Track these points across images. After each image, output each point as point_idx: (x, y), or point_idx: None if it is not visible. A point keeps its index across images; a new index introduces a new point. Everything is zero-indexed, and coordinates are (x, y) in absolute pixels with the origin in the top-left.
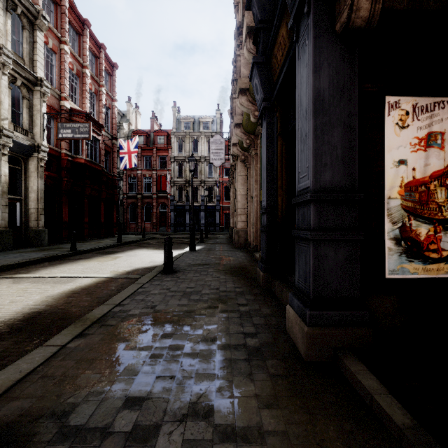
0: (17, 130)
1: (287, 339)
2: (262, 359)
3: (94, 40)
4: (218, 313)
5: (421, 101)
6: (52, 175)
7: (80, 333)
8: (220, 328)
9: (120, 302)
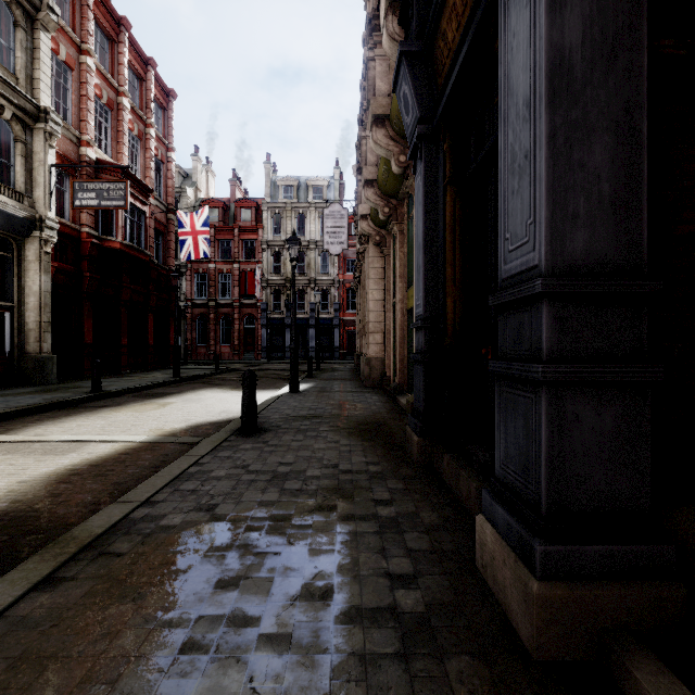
0: (4, 193)
1: (482, 591)
2: (436, 654)
3: (136, 52)
4: (337, 524)
5: None
6: (66, 268)
7: (45, 577)
8: (339, 562)
9: (150, 497)
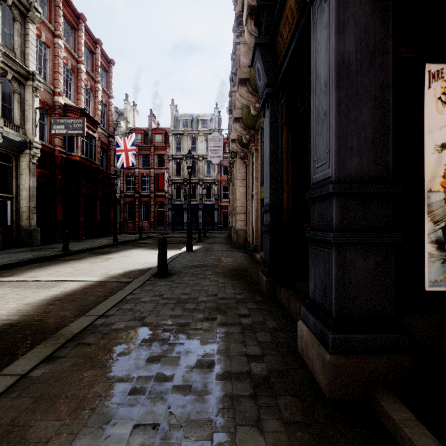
0: (7, 125)
1: (300, 363)
2: (272, 395)
3: (89, 35)
4: (216, 327)
5: None
6: (46, 172)
7: (48, 356)
8: (218, 348)
9: (104, 313)
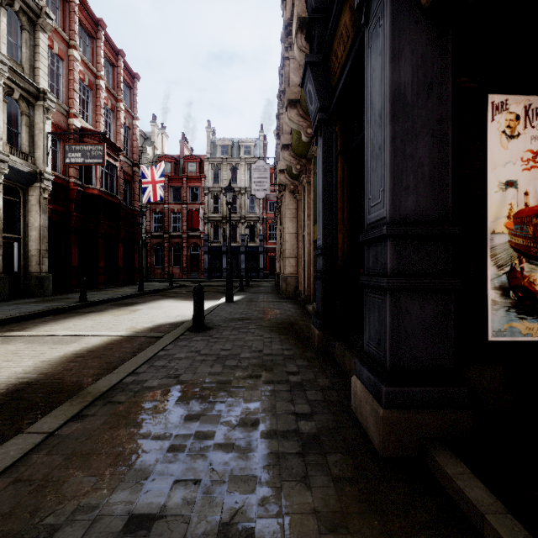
0: (14, 153)
1: (353, 422)
2: (322, 453)
3: (110, 45)
4: (261, 385)
5: (536, 101)
6: (59, 209)
7: (76, 414)
8: (263, 407)
9: (134, 370)
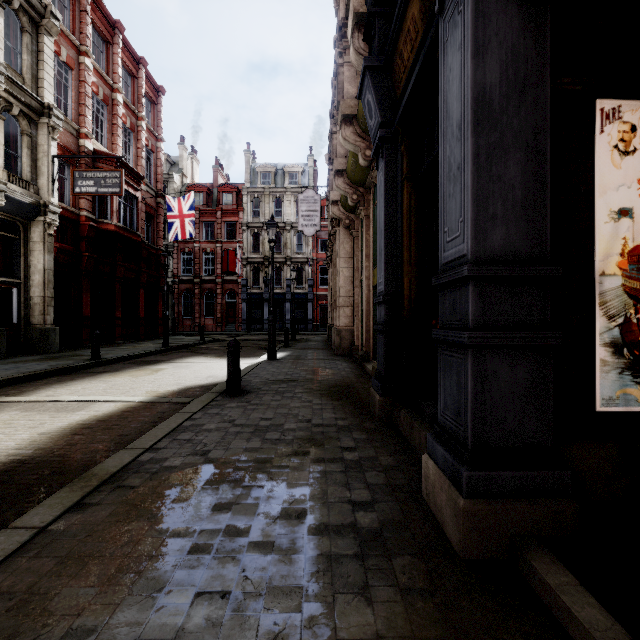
0: (12, 181)
1: (425, 513)
2: (385, 555)
3: (129, 52)
4: (310, 465)
5: None
6: (67, 248)
7: (76, 503)
8: (312, 493)
9: (153, 445)
